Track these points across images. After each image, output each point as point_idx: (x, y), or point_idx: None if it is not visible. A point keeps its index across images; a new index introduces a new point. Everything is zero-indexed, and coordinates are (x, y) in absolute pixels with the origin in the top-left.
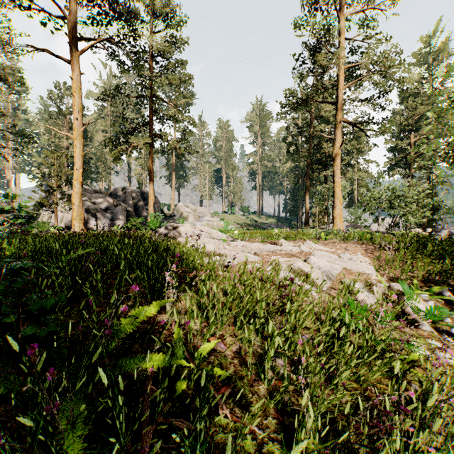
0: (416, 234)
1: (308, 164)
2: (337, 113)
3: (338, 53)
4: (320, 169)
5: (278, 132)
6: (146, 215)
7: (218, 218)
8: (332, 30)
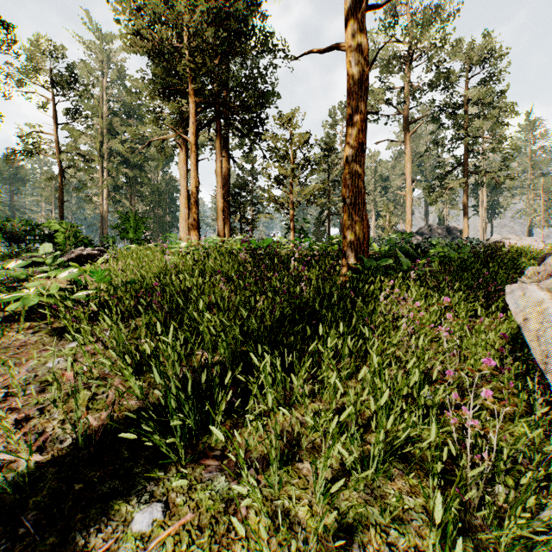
0: None
1: None
2: None
3: None
4: None
5: None
6: None
7: None
8: None
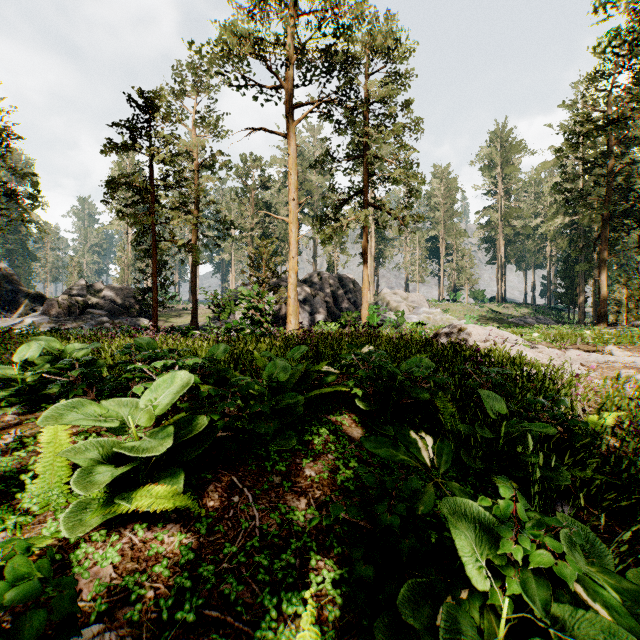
0: None
1: (604, 219)
2: None
3: None
4: (628, 226)
5: (537, 171)
6: (347, 307)
7: (439, 309)
8: None
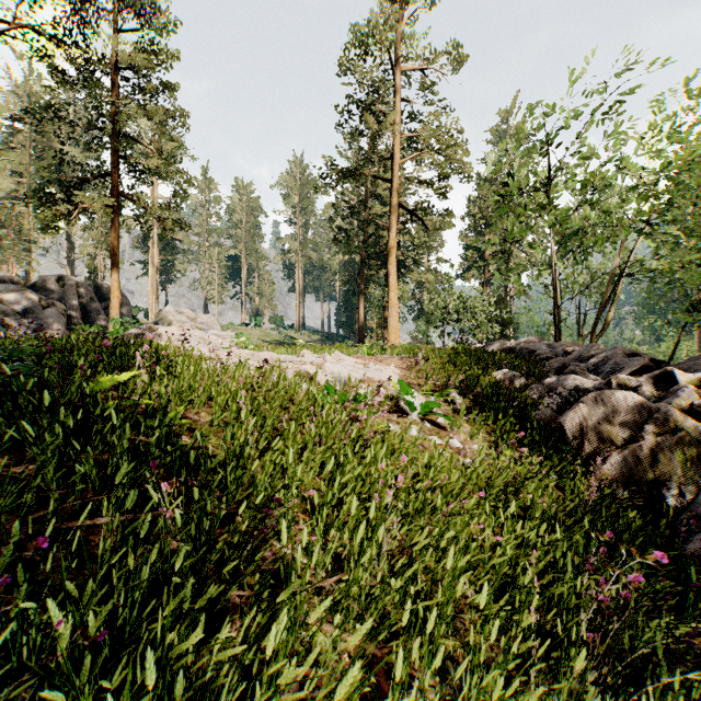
0: (464, 347)
1: (362, 258)
2: (392, 195)
3: (390, 118)
4: (379, 267)
5: (326, 209)
6: (105, 324)
7: (233, 333)
8: (383, 87)
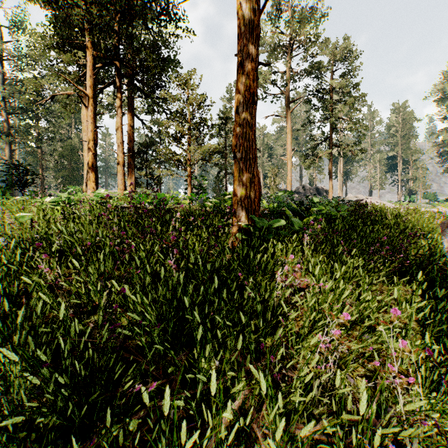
0: None
1: None
2: None
3: None
4: None
5: None
6: None
7: None
8: None
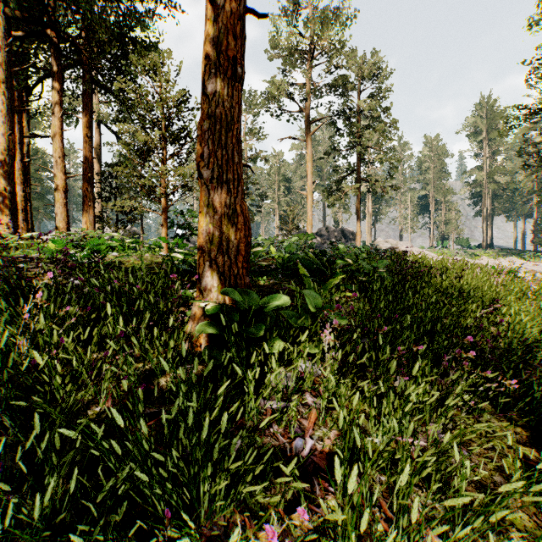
0: None
1: None
2: None
3: None
4: None
5: (516, 135)
6: None
7: None
8: None
